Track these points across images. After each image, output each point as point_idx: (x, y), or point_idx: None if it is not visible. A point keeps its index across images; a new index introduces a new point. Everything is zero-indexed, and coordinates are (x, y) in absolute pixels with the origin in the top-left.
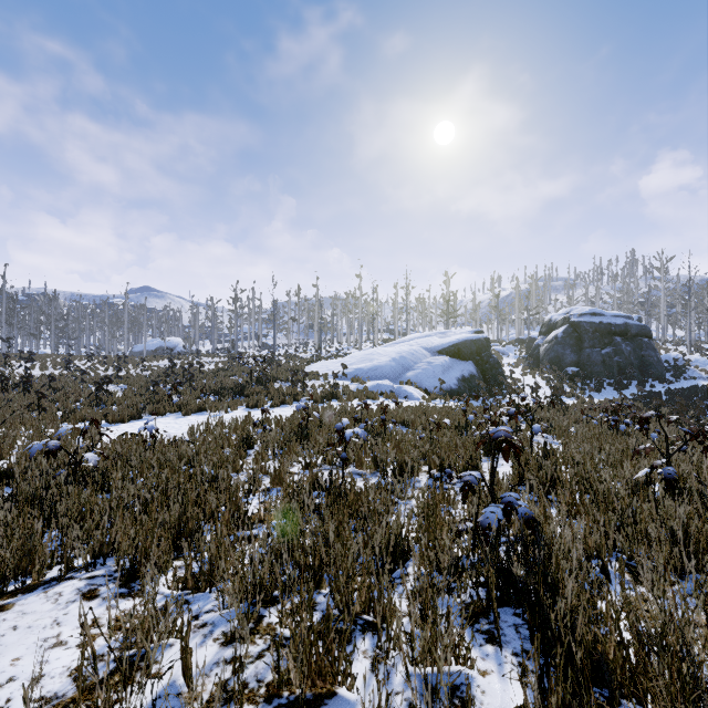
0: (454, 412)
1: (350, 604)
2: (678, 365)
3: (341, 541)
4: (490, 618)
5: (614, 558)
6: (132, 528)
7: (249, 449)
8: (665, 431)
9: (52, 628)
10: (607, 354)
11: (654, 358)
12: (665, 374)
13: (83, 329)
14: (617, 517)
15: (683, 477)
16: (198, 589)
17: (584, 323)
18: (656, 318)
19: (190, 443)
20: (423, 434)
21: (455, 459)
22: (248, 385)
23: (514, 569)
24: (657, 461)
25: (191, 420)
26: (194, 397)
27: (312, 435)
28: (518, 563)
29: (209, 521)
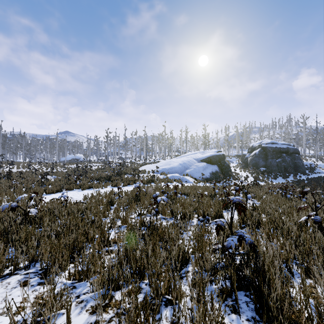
0: (208, 188)
1: (158, 290)
2: (312, 167)
3: (154, 254)
4: (233, 298)
5: (293, 263)
6: (49, 247)
7: (112, 206)
8: (314, 198)
9: (1, 303)
10: (279, 162)
11: (300, 164)
12: (306, 171)
13: (37, 150)
14: (293, 241)
15: (323, 220)
16: (81, 280)
17: (268, 147)
18: (301, 145)
19: (84, 203)
20: (194, 199)
21: (210, 211)
22: (112, 176)
23: (245, 271)
24: (311, 213)
25: (85, 192)
26: (87, 181)
27: (142, 199)
28: (246, 267)
29: (90, 242)
